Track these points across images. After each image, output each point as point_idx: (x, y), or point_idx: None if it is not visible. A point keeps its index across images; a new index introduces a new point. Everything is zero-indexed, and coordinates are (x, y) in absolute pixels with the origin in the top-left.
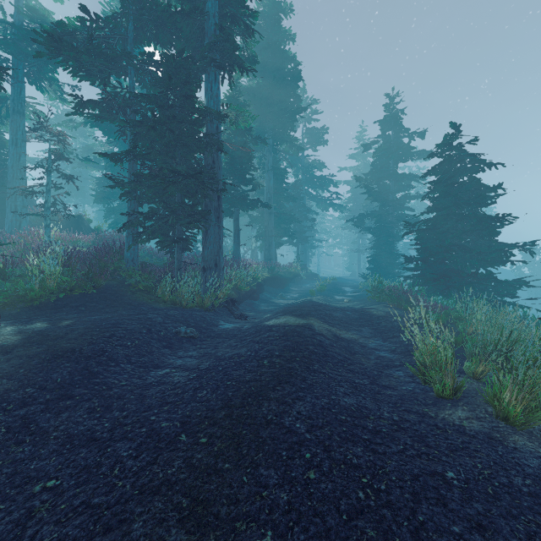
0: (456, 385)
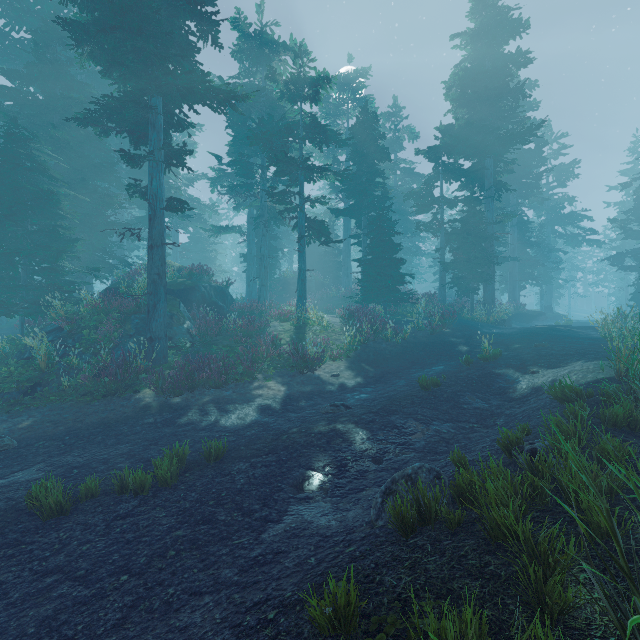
0: None
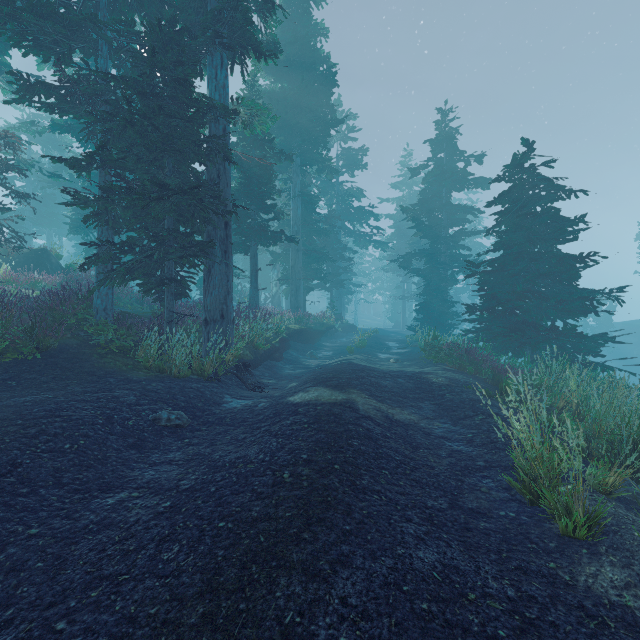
0: (588, 512)
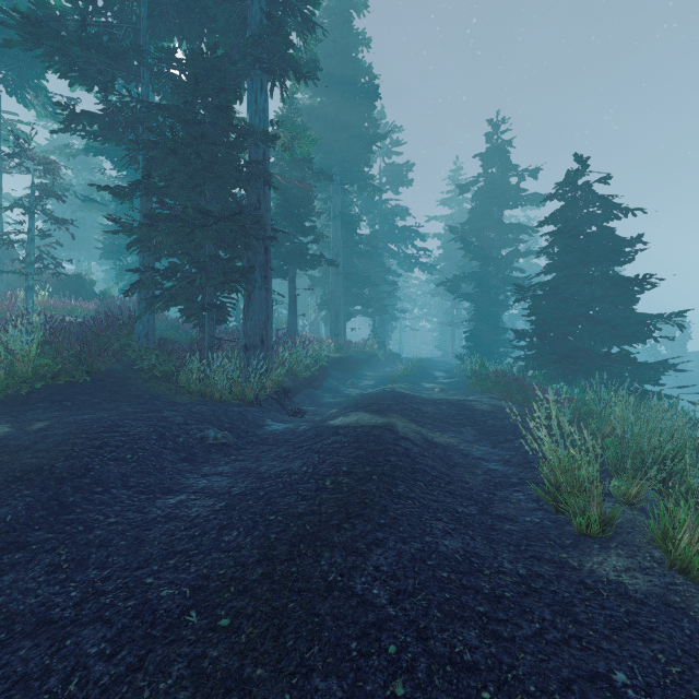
0: (604, 515)
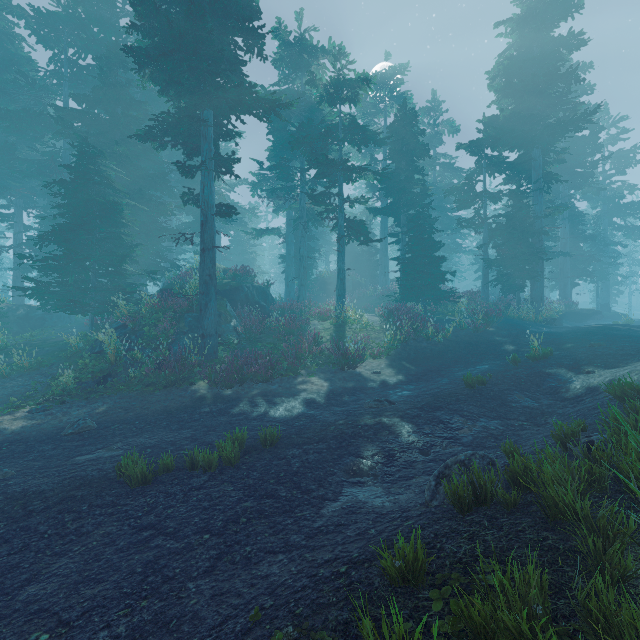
0: None
